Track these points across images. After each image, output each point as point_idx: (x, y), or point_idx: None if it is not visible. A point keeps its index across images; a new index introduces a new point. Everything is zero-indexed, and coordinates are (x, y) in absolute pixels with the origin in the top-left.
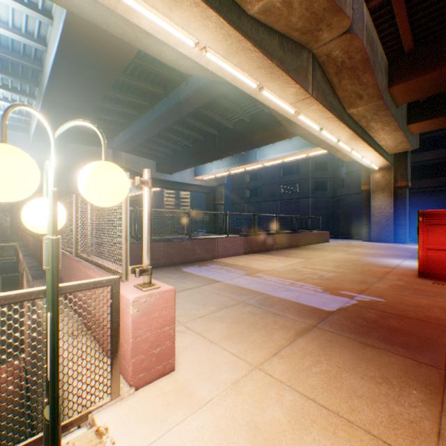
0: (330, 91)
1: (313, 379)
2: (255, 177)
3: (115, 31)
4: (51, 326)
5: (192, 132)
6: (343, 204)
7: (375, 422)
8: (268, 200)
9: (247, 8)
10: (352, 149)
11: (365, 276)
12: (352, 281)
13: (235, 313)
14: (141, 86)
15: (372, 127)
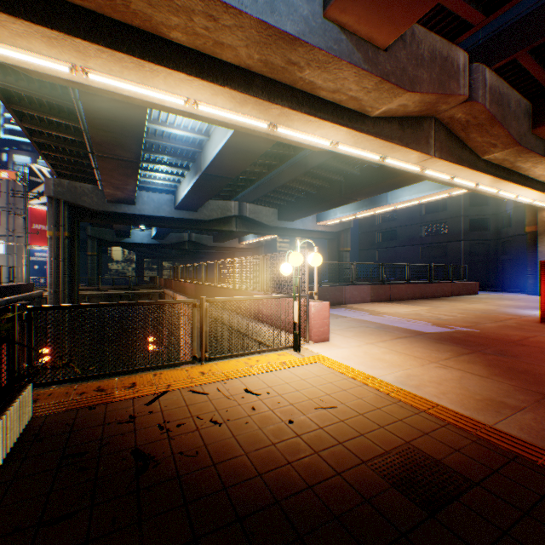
0: (458, 145)
1: (398, 347)
2: (388, 217)
3: (272, 138)
4: (298, 303)
5: (317, 180)
6: (510, 248)
7: (419, 355)
8: (405, 244)
9: (369, 114)
10: (498, 190)
11: (483, 319)
12: (465, 321)
13: (360, 329)
14: (274, 152)
15: (520, 167)
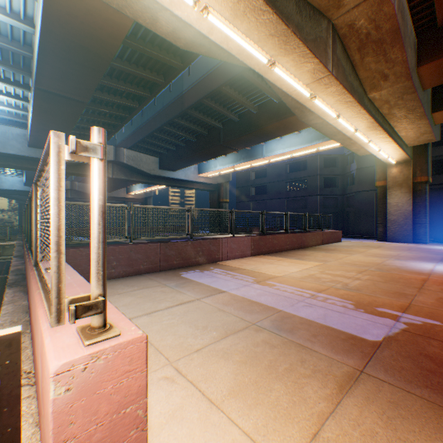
0: (351, 71)
1: None
2: (260, 174)
3: None
4: None
5: (196, 125)
6: (354, 202)
7: None
8: (274, 198)
9: None
10: (369, 140)
11: (399, 285)
12: (386, 292)
13: (246, 343)
14: (139, 74)
15: (394, 114)
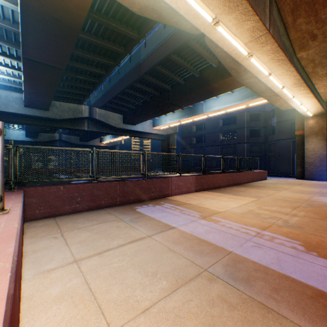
0: (283, 32)
1: None
2: (200, 127)
3: None
4: None
5: (150, 88)
6: (274, 148)
7: None
8: (211, 145)
9: None
10: (293, 96)
11: None
12: None
13: (200, 301)
14: (105, 45)
15: (317, 72)
